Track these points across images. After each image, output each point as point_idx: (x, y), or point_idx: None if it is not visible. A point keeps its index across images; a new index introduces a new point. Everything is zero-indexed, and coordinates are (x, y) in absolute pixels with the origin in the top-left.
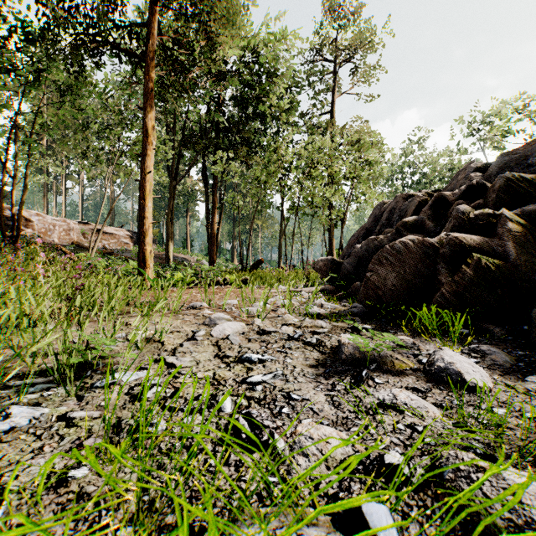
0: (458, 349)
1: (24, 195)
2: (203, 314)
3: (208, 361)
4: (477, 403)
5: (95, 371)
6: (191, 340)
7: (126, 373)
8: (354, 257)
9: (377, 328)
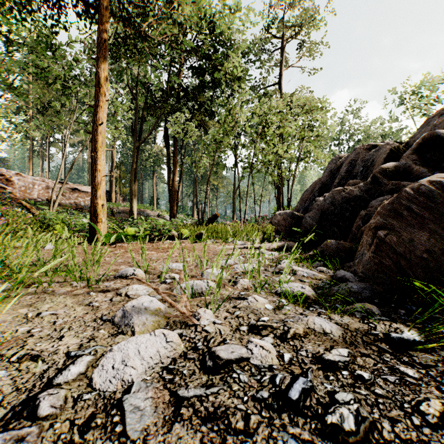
0: None
1: None
2: (126, 292)
3: None
4: None
5: None
6: (19, 416)
7: None
8: (317, 210)
9: (433, 339)
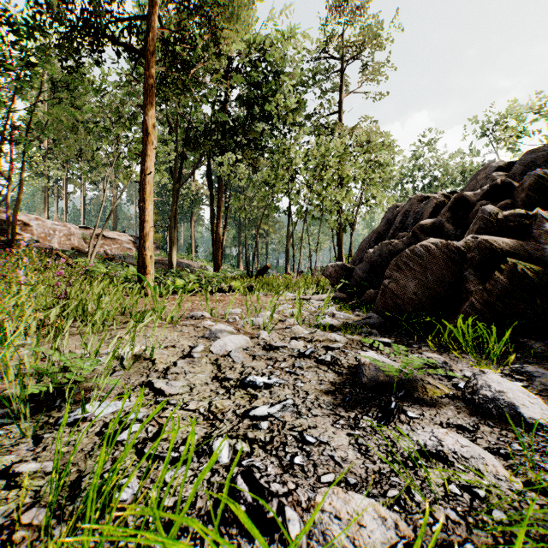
0: (497, 369)
1: (20, 198)
2: (203, 325)
3: (204, 385)
4: (542, 447)
5: (66, 400)
6: (187, 357)
7: (102, 404)
8: (367, 263)
9: (398, 342)
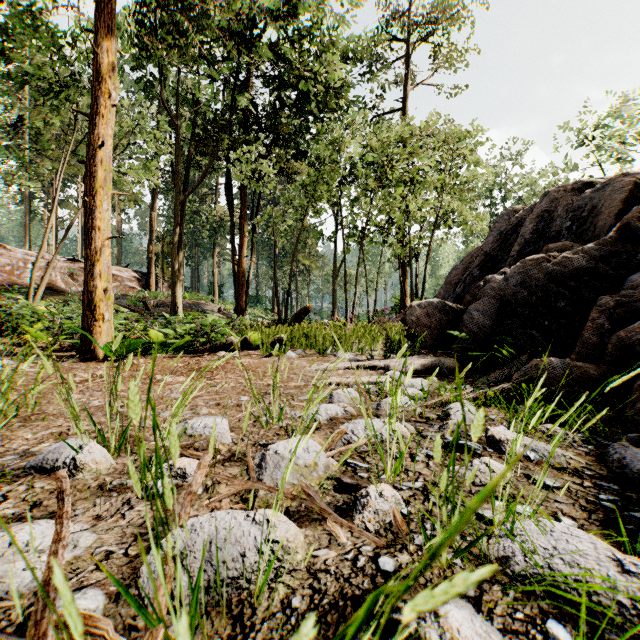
0: None
1: None
2: None
3: None
4: None
5: None
6: None
7: None
8: (491, 299)
9: None
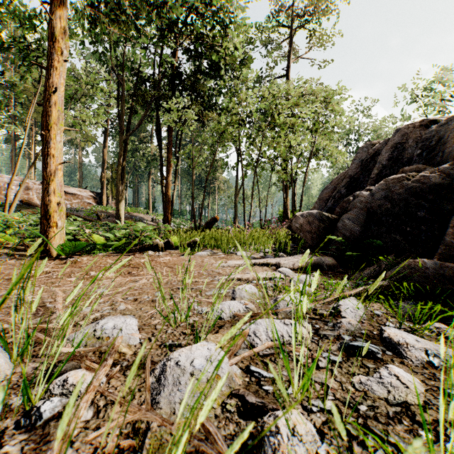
0: None
1: None
2: None
3: None
4: None
5: None
6: None
7: None
8: (360, 210)
9: None
